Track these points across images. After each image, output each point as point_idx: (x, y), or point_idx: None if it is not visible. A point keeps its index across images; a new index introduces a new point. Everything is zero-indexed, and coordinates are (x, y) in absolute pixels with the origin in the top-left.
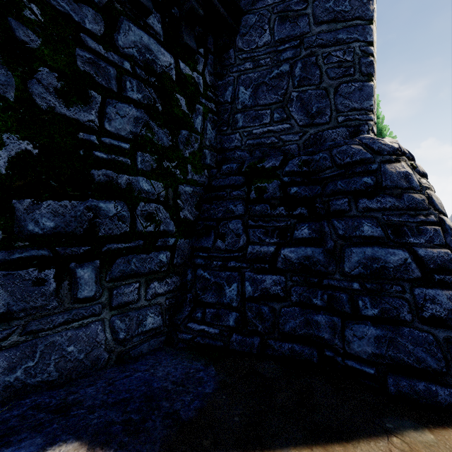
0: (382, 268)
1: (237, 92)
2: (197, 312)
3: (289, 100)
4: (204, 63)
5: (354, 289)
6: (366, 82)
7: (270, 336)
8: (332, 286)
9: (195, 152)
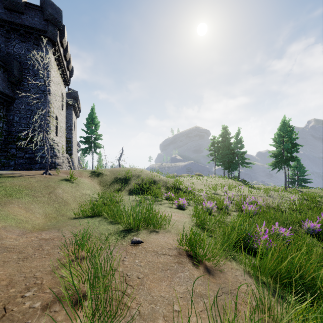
0: (42, 156)
1: (14, 117)
2: (2, 168)
3: (30, 123)
4: (3, 109)
5: (37, 160)
6: (48, 124)
7: (21, 169)
8: (35, 160)
9: (0, 132)
